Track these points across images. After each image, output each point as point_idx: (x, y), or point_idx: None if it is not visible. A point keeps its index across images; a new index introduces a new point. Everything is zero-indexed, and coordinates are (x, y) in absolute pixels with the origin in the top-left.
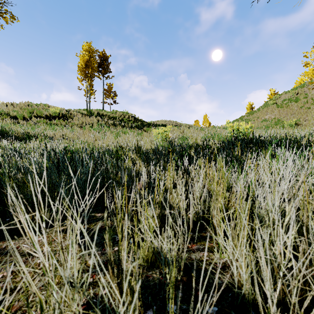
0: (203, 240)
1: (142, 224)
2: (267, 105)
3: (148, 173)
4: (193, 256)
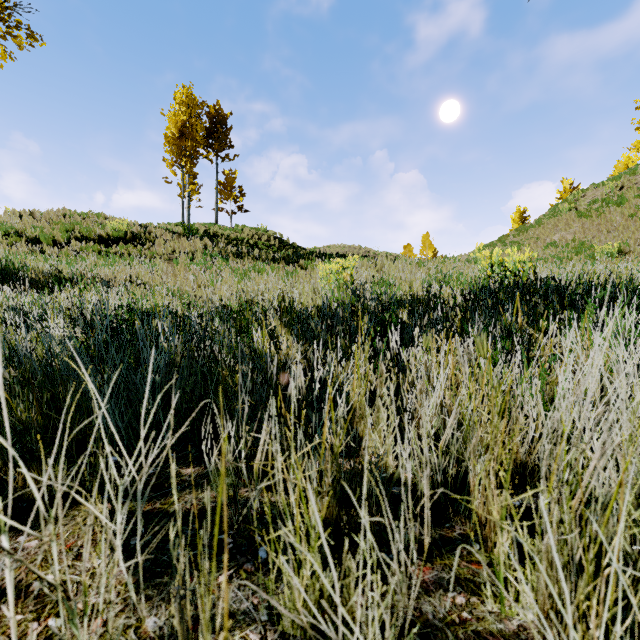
0: (450, 551)
1: (289, 528)
2: (556, 212)
3: (308, 364)
4: (427, 606)
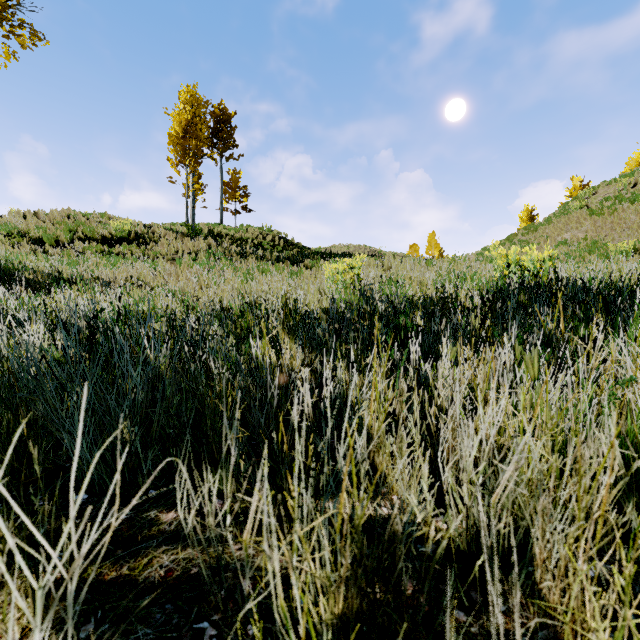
0: None
1: None
2: (566, 210)
3: (315, 375)
4: None
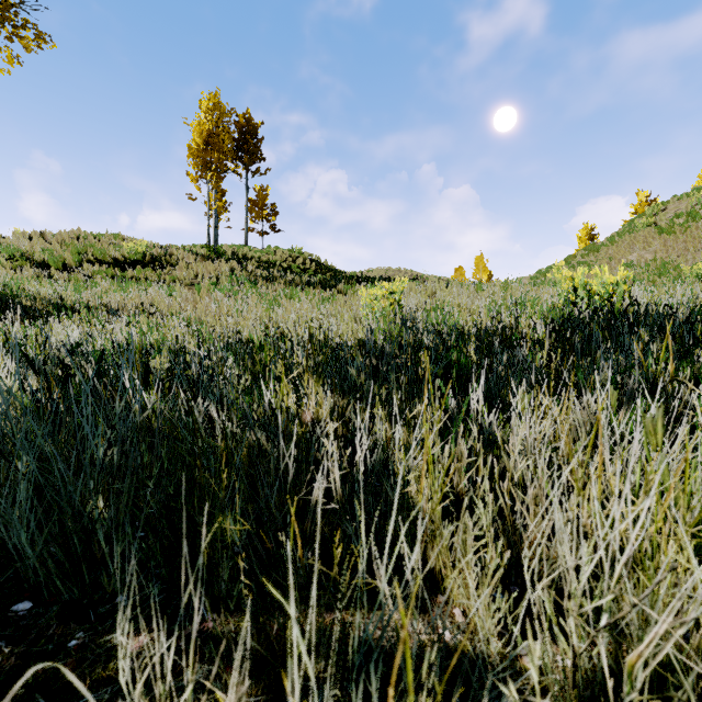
0: None
1: None
2: (631, 228)
3: (347, 427)
4: None
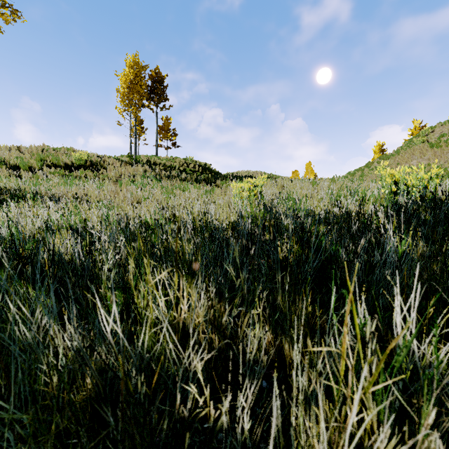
0: None
1: None
2: (411, 144)
3: (222, 331)
4: None
